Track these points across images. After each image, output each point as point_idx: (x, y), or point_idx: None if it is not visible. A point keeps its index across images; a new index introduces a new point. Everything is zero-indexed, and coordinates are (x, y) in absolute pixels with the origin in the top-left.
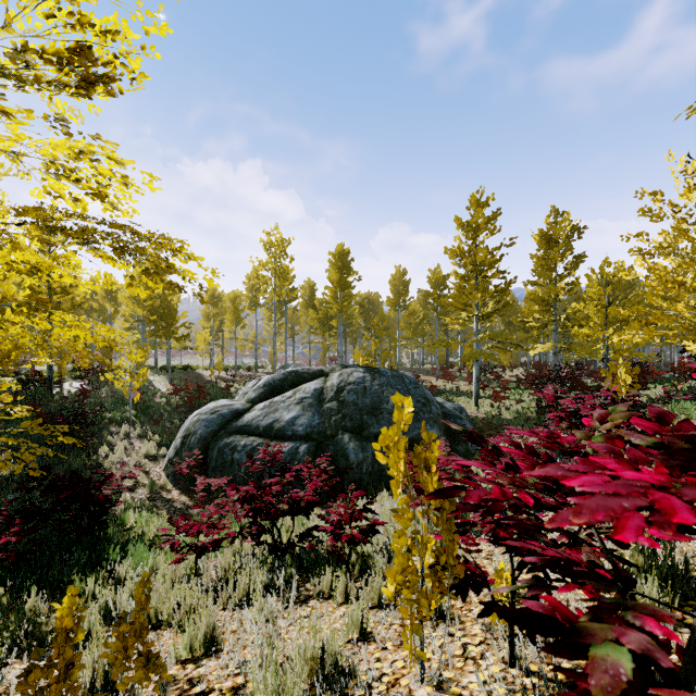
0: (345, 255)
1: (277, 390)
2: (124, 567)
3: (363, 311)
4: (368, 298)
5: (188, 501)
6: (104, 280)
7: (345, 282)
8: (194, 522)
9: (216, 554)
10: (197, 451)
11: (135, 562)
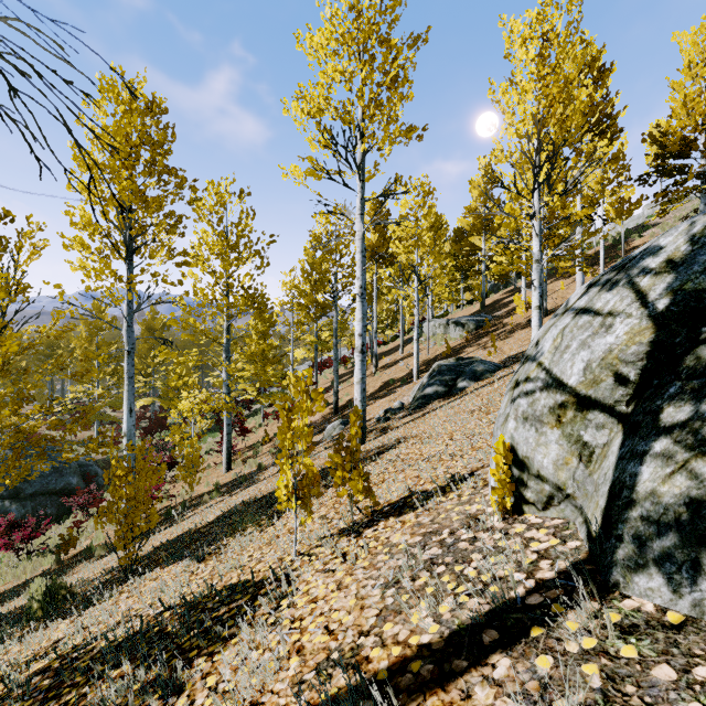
0: None
1: None
2: None
3: None
4: None
5: None
6: None
7: None
8: None
9: None
10: None
11: None
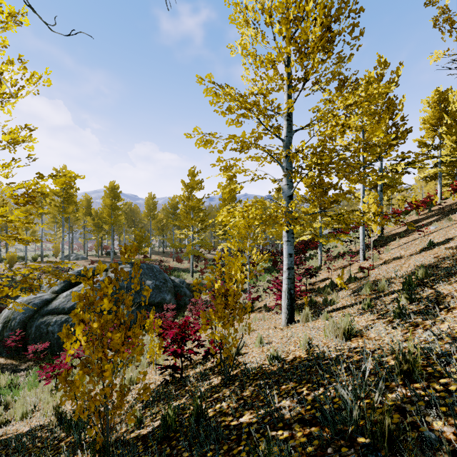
0: (116, 188)
1: (74, 283)
2: (10, 396)
3: (127, 216)
4: (129, 206)
5: (15, 362)
6: (26, 272)
7: (116, 206)
8: (55, 364)
9: (57, 380)
10: (20, 330)
11: (12, 394)
